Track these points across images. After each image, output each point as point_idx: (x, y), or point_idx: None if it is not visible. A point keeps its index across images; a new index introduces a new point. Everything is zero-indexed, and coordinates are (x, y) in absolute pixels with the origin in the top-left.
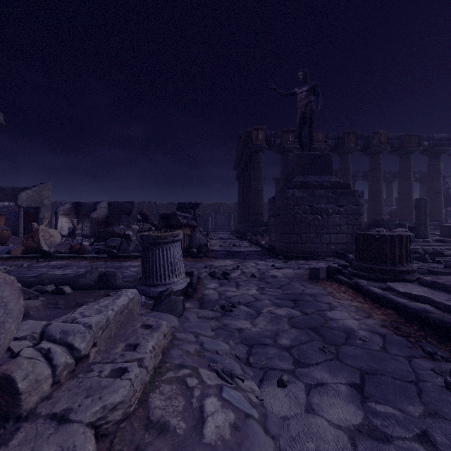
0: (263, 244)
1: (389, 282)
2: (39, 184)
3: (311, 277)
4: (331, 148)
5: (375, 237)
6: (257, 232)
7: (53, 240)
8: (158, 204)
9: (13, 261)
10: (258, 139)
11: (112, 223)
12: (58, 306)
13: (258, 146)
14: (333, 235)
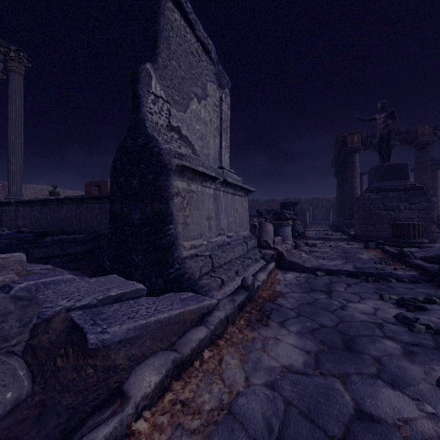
0: (351, 234)
1: (404, 248)
2: None
3: (364, 247)
4: None
5: (399, 224)
6: (352, 225)
7: None
8: (259, 201)
9: None
10: (353, 142)
11: None
12: None
13: (354, 149)
14: None
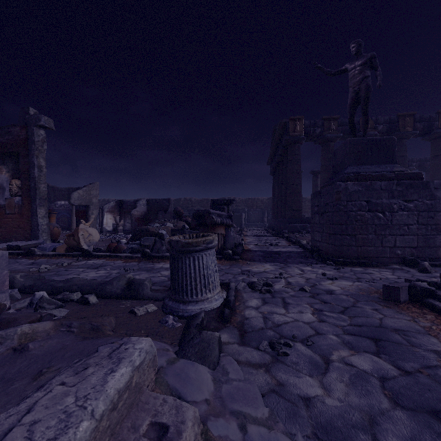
0: (305, 244)
1: None
2: (89, 185)
3: (385, 298)
4: (382, 134)
5: None
6: (294, 229)
7: (91, 239)
8: (193, 200)
9: (57, 259)
10: (295, 130)
11: (150, 219)
12: (71, 330)
13: (296, 138)
14: (399, 237)
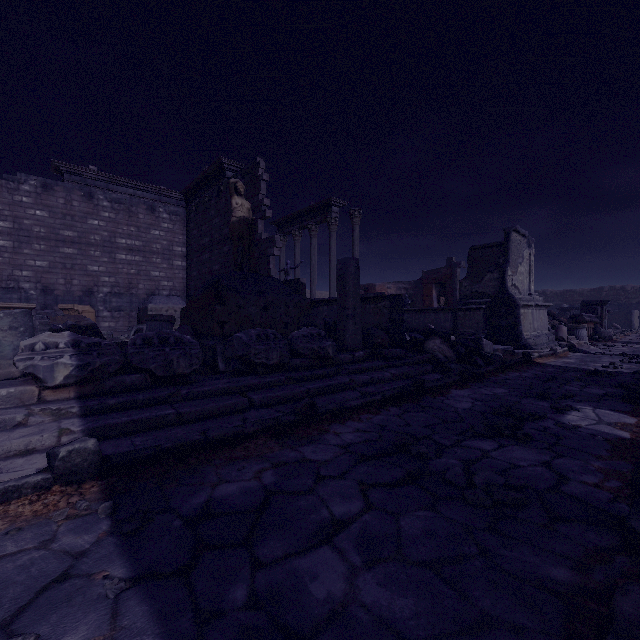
0: None
1: None
2: None
3: None
4: None
5: None
6: None
7: None
8: (547, 293)
9: None
10: None
11: None
12: None
13: None
14: None
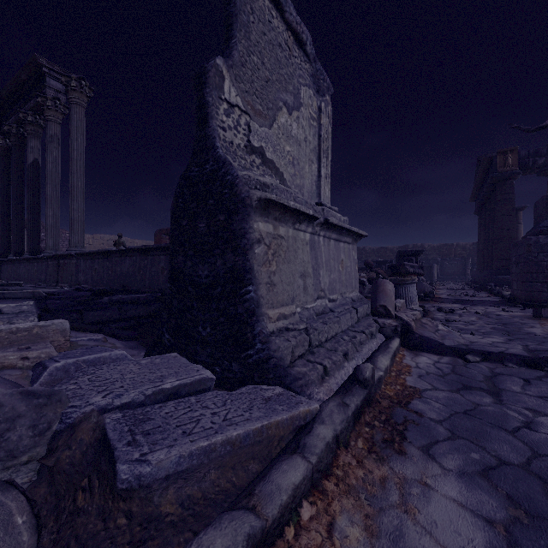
0: (506, 295)
1: None
2: None
3: (534, 316)
4: None
5: None
6: (504, 282)
7: None
8: (367, 249)
9: None
10: (505, 165)
11: None
12: None
13: (507, 174)
14: None
